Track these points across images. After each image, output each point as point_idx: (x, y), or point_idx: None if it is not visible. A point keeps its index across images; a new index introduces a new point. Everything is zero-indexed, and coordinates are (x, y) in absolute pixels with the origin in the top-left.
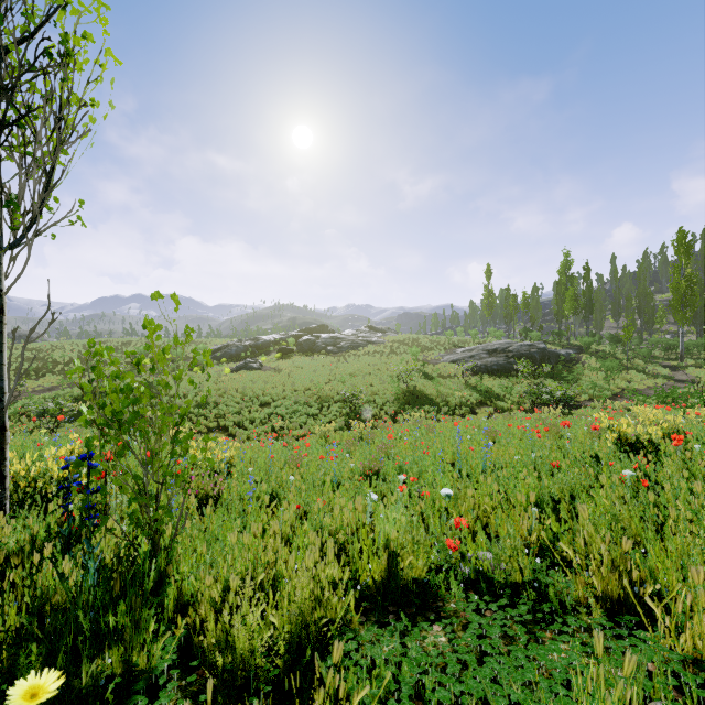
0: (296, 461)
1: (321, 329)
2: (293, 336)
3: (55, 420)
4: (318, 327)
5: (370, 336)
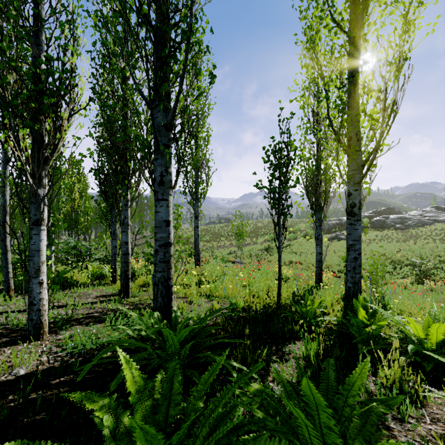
0: (393, 293)
1: (388, 211)
2: (366, 217)
3: (259, 259)
4: (386, 210)
5: (437, 215)
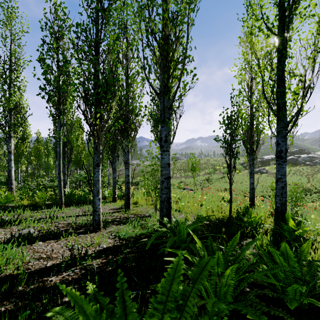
0: (306, 213)
1: (299, 151)
2: None
3: (202, 186)
4: (298, 150)
5: None
